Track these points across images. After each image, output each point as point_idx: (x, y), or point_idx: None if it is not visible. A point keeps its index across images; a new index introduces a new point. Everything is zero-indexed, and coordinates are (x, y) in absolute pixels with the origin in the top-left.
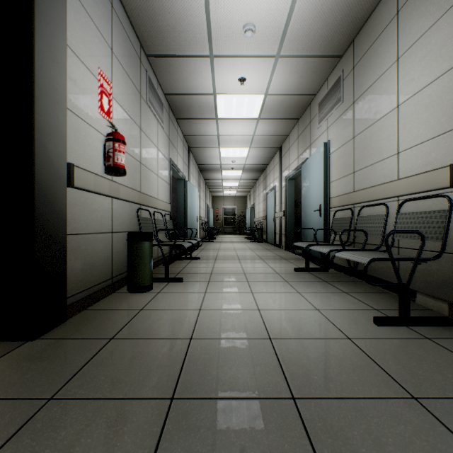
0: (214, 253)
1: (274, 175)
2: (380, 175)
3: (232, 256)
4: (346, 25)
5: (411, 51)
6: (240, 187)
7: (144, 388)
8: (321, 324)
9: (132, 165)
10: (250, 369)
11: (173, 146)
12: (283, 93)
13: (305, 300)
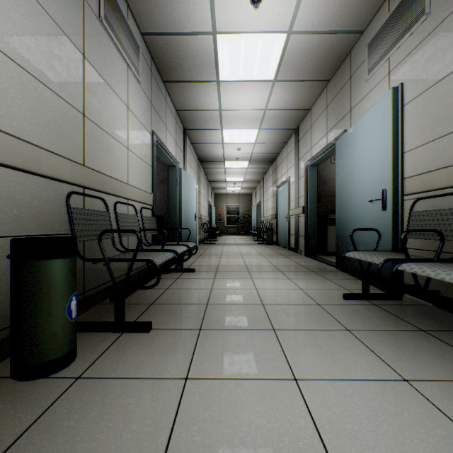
0: (214, 260)
1: (287, 165)
2: None
3: (239, 266)
4: None
5: None
6: (245, 183)
7: None
8: None
9: (58, 112)
10: None
11: (159, 117)
12: (315, 29)
13: None
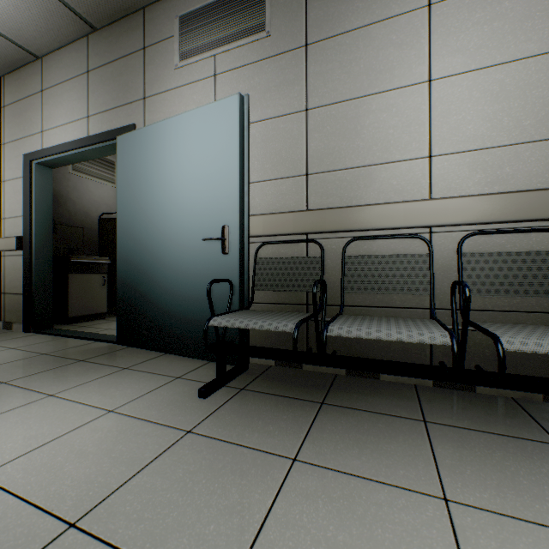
0: None
1: None
2: (385, 188)
3: None
4: None
5: (462, 2)
6: None
7: None
8: None
9: None
10: None
11: None
12: None
13: None
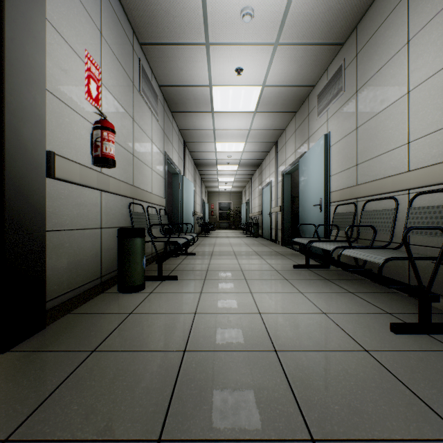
0: (209, 248)
1: (270, 170)
2: (387, 167)
3: (228, 252)
4: (350, 9)
5: (424, 31)
6: (235, 183)
7: (124, 424)
8: (331, 332)
9: (124, 157)
10: (256, 394)
11: (168, 139)
12: (281, 84)
13: (309, 302)
